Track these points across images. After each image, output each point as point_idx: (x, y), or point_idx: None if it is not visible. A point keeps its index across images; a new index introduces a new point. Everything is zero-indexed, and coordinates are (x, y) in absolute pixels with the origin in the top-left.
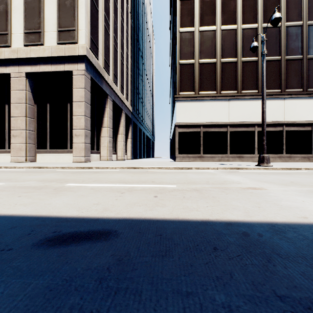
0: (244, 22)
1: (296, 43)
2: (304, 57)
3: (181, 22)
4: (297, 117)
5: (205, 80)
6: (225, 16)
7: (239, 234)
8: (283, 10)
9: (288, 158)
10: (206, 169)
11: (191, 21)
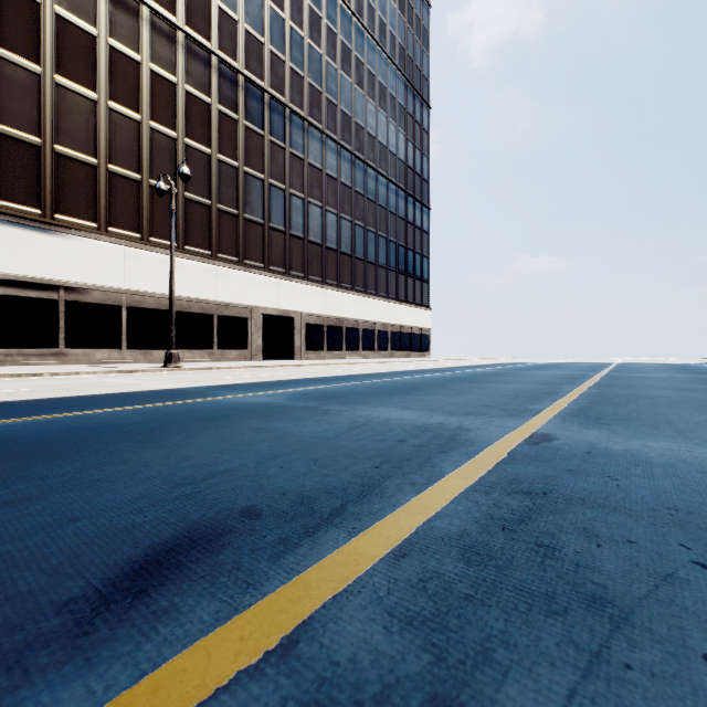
0: (155, 118)
1: (231, 190)
2: (241, 215)
3: (2, 34)
4: (232, 297)
5: (70, 193)
6: (117, 86)
7: (97, 396)
8: (215, 133)
9: (221, 356)
10: (74, 375)
11: (33, 48)
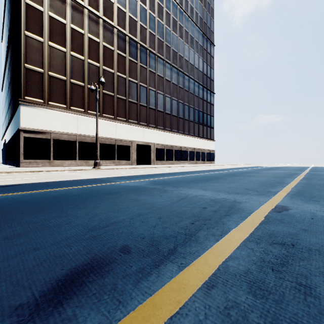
0: (90, 58)
1: (122, 88)
2: (127, 99)
3: (28, 26)
4: (123, 137)
5: (55, 92)
6: (74, 45)
7: (63, 181)
8: (115, 63)
9: (118, 163)
10: (56, 171)
11: (40, 31)
